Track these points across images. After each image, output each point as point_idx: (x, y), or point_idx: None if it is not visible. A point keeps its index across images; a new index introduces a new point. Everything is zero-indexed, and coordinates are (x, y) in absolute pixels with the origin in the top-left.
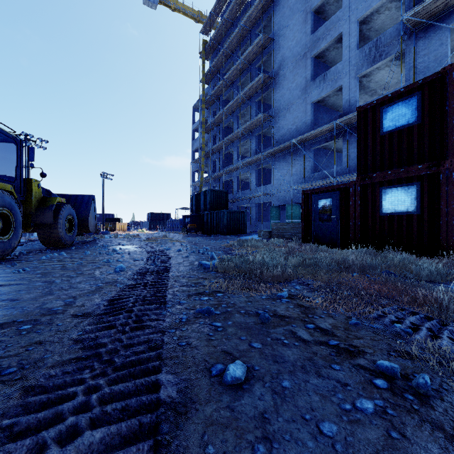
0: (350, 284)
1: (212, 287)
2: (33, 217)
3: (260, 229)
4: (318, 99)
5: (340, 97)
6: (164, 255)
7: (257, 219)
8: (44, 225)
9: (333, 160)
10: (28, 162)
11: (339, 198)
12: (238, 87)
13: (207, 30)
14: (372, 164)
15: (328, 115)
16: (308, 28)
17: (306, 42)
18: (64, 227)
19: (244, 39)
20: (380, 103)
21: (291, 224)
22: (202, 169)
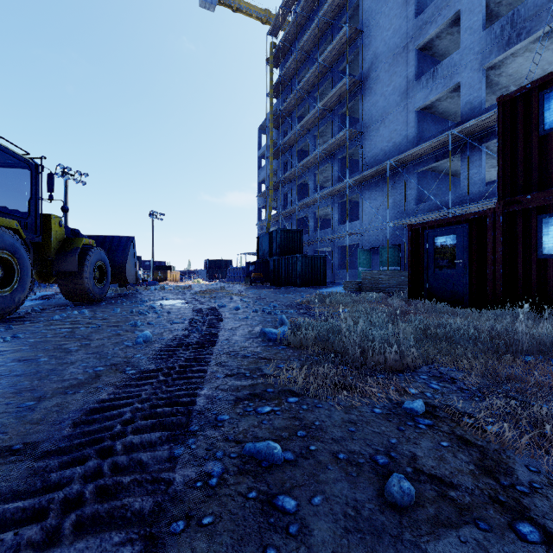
0: (546, 387)
1: (279, 380)
2: (53, 263)
3: (344, 279)
4: (424, 105)
5: (456, 100)
6: (216, 314)
7: (340, 266)
8: (66, 273)
9: (444, 187)
10: (65, 200)
11: (467, 234)
12: (316, 98)
13: (276, 31)
14: (523, 180)
15: (438, 127)
16: (410, 11)
17: (407, 30)
18: (93, 276)
19: (323, 36)
20: (538, 87)
21: (389, 272)
22: (270, 205)
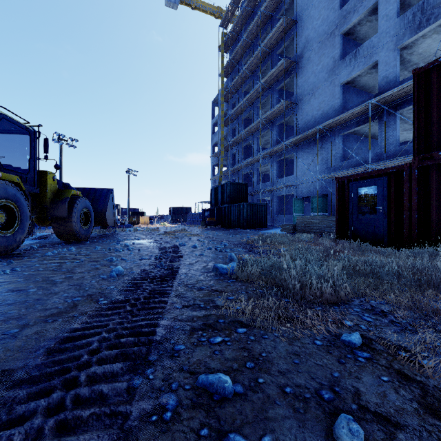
0: None
1: (229, 311)
2: (48, 210)
3: (282, 223)
4: (348, 80)
5: (374, 76)
6: (177, 252)
7: (278, 212)
8: (59, 218)
9: (364, 147)
10: (60, 160)
11: (386, 185)
12: (258, 77)
13: (226, 23)
14: (436, 139)
15: (359, 98)
16: (336, 3)
17: (333, 19)
18: (79, 220)
19: (264, 26)
20: None
21: (319, 217)
22: (221, 163)
